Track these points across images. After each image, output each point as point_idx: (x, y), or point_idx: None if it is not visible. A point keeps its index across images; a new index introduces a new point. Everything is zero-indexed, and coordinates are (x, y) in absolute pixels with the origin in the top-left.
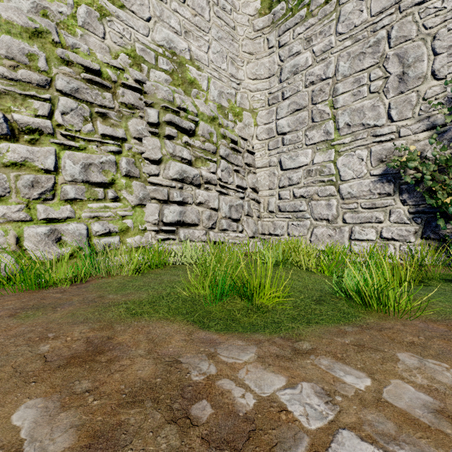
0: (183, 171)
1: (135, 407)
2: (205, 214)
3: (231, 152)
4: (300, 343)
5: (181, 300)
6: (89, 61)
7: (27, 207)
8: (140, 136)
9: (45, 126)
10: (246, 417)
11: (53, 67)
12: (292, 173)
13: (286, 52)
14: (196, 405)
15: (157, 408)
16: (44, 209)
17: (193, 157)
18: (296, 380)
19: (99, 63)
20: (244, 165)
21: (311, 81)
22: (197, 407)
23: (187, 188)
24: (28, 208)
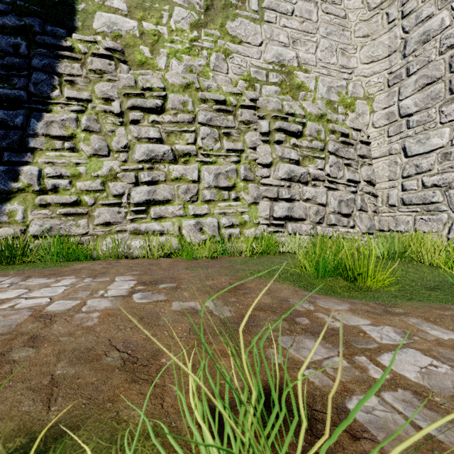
0: (291, 171)
1: (262, 312)
2: (312, 209)
3: (341, 146)
4: (393, 308)
5: (289, 274)
6: (218, 95)
7: (183, 207)
8: (254, 146)
9: (192, 150)
10: (332, 329)
11: (196, 107)
12: (420, 159)
13: (412, 21)
14: (299, 318)
15: (275, 314)
16: (192, 208)
17: (301, 156)
18: (380, 324)
19: (224, 94)
20: (357, 157)
21: (448, 45)
22: (299, 319)
23: (295, 186)
24: (184, 208)
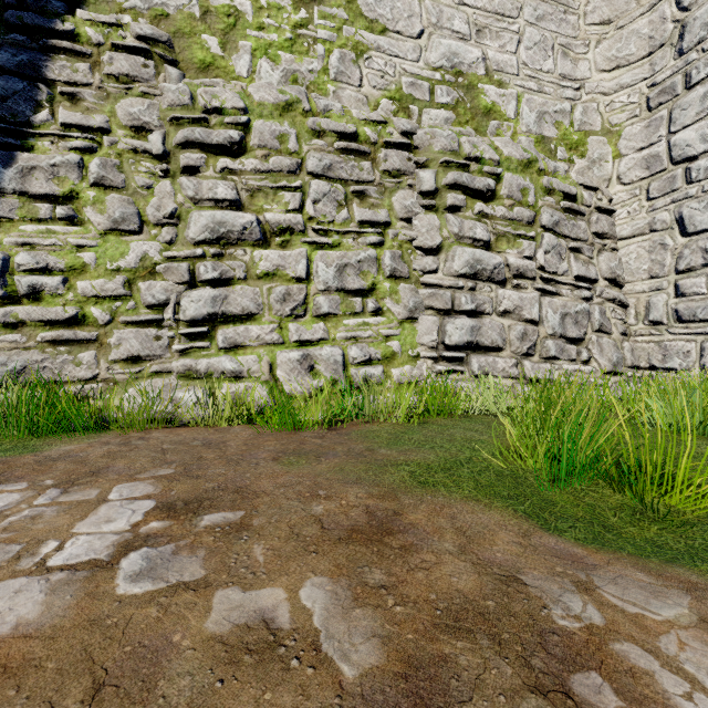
0: (475, 261)
1: (463, 639)
2: (514, 330)
3: (563, 216)
4: None
5: (494, 473)
6: (343, 123)
7: (279, 326)
8: (408, 215)
9: (296, 222)
10: None
11: (303, 144)
12: None
13: None
14: (579, 677)
15: (502, 654)
16: (296, 329)
17: (493, 235)
18: None
19: (355, 123)
20: (591, 237)
21: None
22: (582, 682)
23: (482, 289)
24: (280, 328)
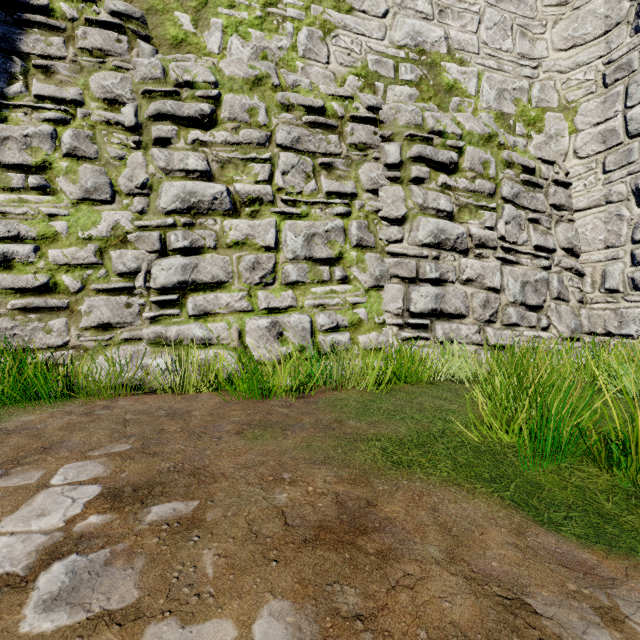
0: (439, 231)
1: None
2: (477, 298)
3: (522, 188)
4: None
5: (470, 449)
6: (311, 98)
7: (248, 294)
8: (374, 187)
9: (265, 192)
10: None
11: (273, 118)
12: None
13: None
14: None
15: None
16: (264, 296)
17: (455, 206)
18: None
19: (323, 98)
20: (549, 209)
21: None
22: None
23: (446, 258)
24: (249, 296)
